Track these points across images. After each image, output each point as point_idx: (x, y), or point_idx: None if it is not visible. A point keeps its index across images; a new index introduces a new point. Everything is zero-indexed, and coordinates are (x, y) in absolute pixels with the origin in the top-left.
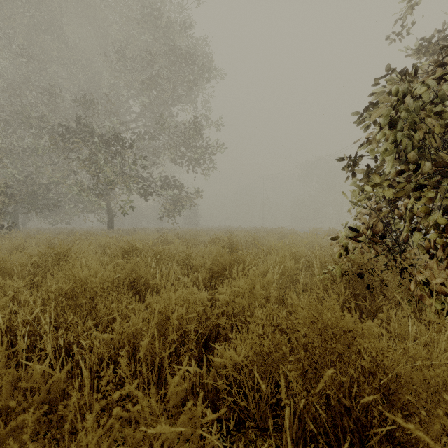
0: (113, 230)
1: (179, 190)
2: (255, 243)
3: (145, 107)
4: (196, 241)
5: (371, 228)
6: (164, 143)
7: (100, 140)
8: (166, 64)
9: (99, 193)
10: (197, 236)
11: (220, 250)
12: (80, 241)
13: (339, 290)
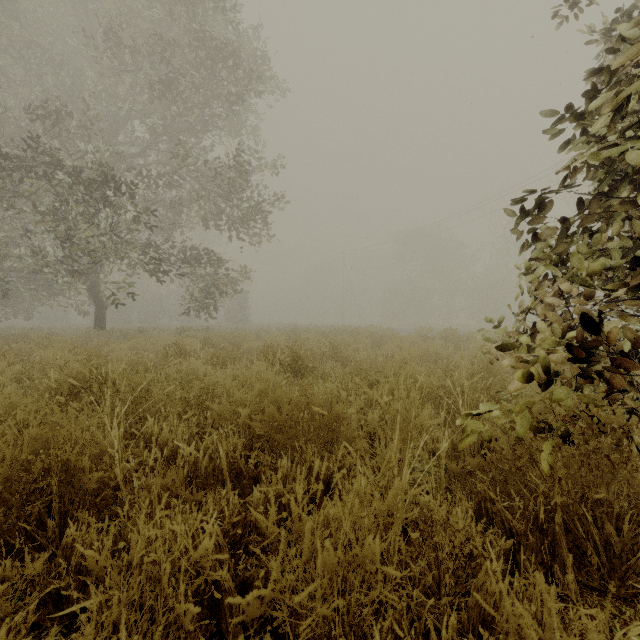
0: (102, 332)
1: (215, 268)
2: (335, 354)
3: (155, 131)
4: (236, 351)
5: (577, 336)
6: (190, 192)
7: (71, 178)
8: (193, 64)
9: (74, 270)
10: (240, 341)
11: (270, 381)
12: (6, 356)
13: (567, 502)
